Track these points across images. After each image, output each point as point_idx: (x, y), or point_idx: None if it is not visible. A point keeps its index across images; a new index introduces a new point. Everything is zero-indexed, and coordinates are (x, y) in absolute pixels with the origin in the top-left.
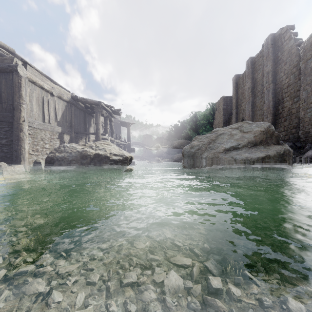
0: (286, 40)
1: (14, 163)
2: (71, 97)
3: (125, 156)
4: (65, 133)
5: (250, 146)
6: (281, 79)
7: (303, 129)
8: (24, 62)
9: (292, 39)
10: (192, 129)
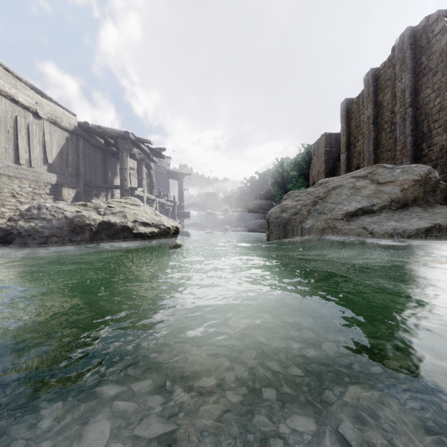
0: (437, 34)
1: None
2: (79, 124)
3: (164, 226)
4: (65, 186)
5: (396, 207)
6: (426, 99)
7: None
8: None
9: None
10: (277, 184)
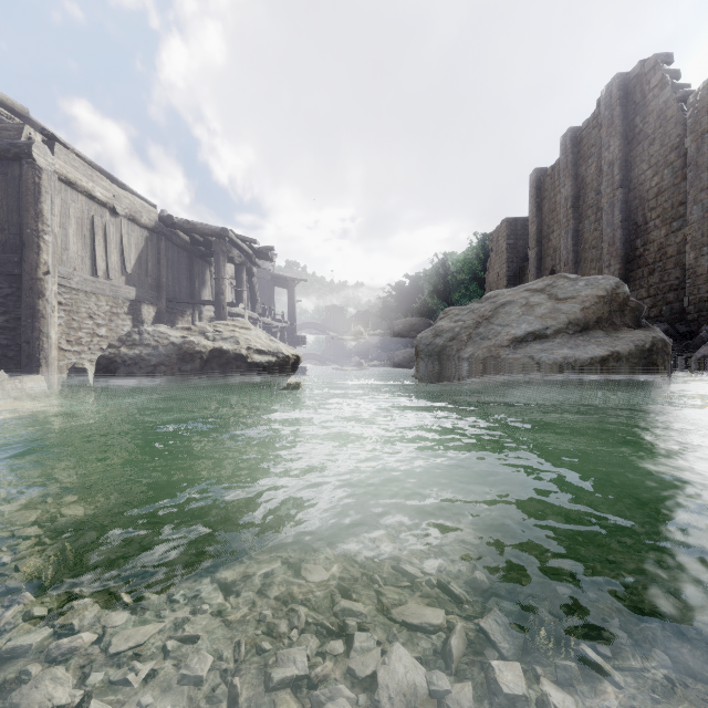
0: (654, 87)
1: (25, 371)
2: (160, 218)
3: (283, 354)
4: (145, 302)
5: (574, 330)
6: (641, 177)
7: (693, 293)
8: (47, 136)
9: (667, 86)
10: (437, 294)
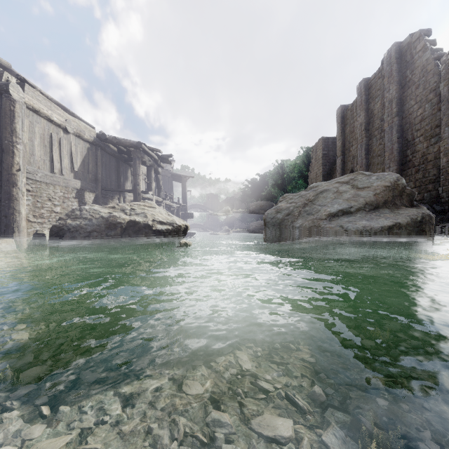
0: (419, 51)
1: (3, 236)
2: (97, 135)
3: (177, 224)
4: (87, 190)
5: (369, 209)
6: (410, 110)
7: (445, 185)
8: (20, 79)
9: (427, 50)
10: (277, 186)
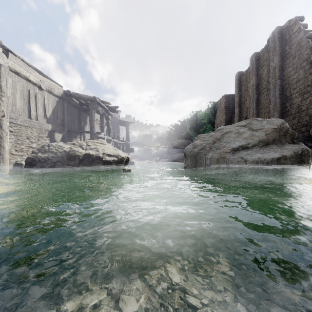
0: (295, 32)
1: None
2: (64, 92)
3: (121, 156)
4: (56, 132)
5: (262, 145)
6: (288, 74)
7: None
8: (5, 49)
9: (301, 31)
10: (193, 129)
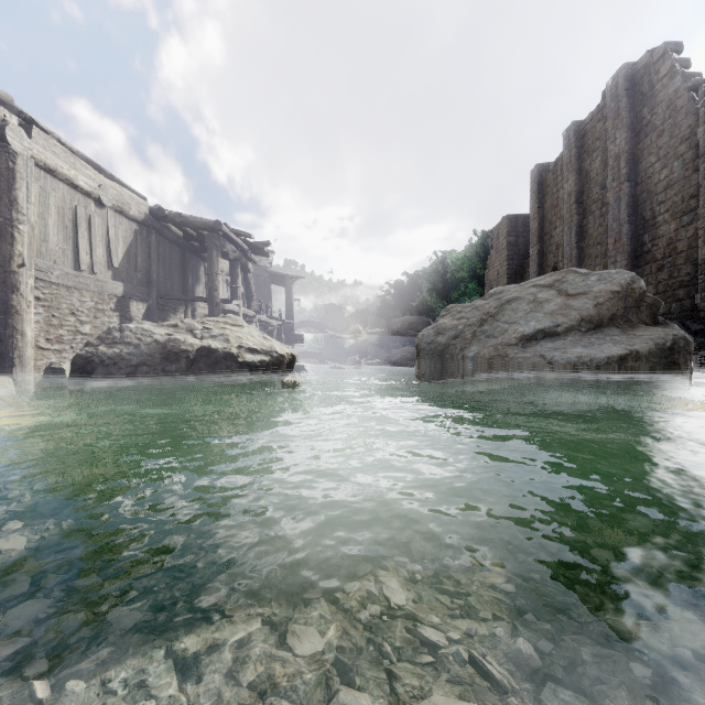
0: (663, 77)
1: None
2: (150, 211)
3: (277, 353)
4: (134, 299)
5: (587, 328)
6: (649, 170)
7: None
8: (25, 119)
9: (677, 75)
10: (436, 292)
